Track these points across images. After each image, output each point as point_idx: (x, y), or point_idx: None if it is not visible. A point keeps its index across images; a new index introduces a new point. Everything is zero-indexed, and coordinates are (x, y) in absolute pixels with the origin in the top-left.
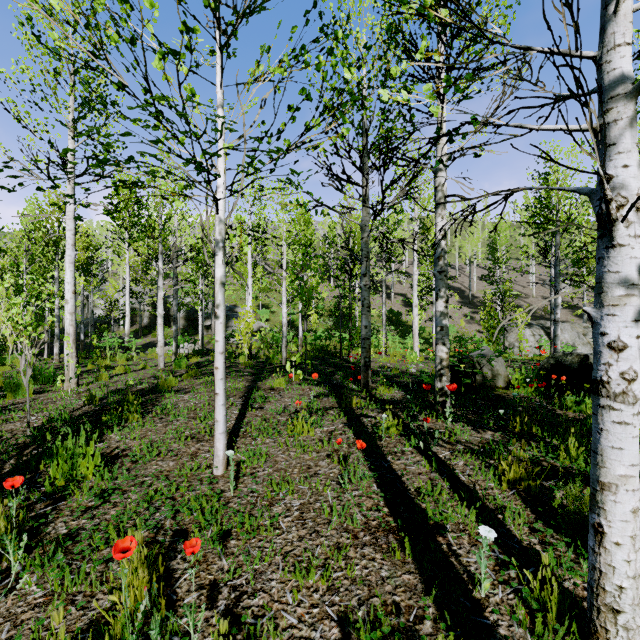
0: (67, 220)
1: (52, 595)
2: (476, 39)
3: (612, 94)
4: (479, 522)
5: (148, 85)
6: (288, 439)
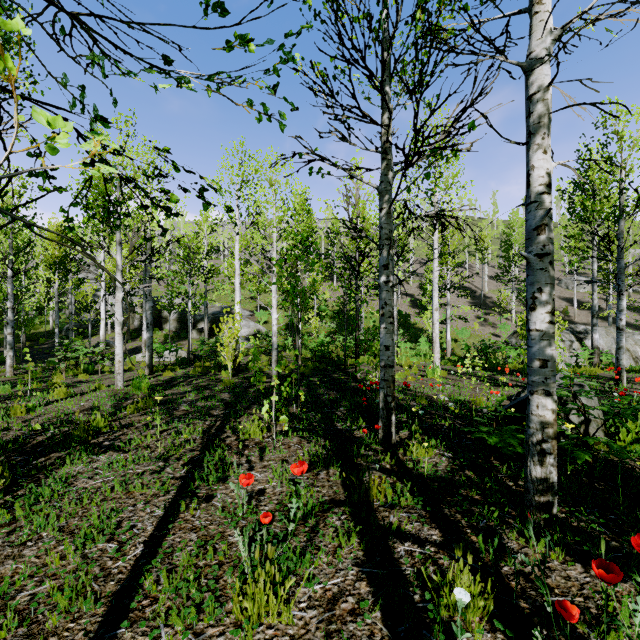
0: None
1: None
2: None
3: None
4: None
5: None
6: (231, 638)
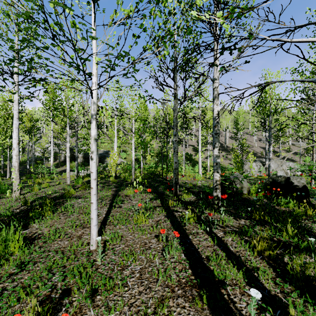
0: (14, 104)
1: None
2: None
3: None
4: (244, 278)
5: (45, 16)
6: (134, 226)
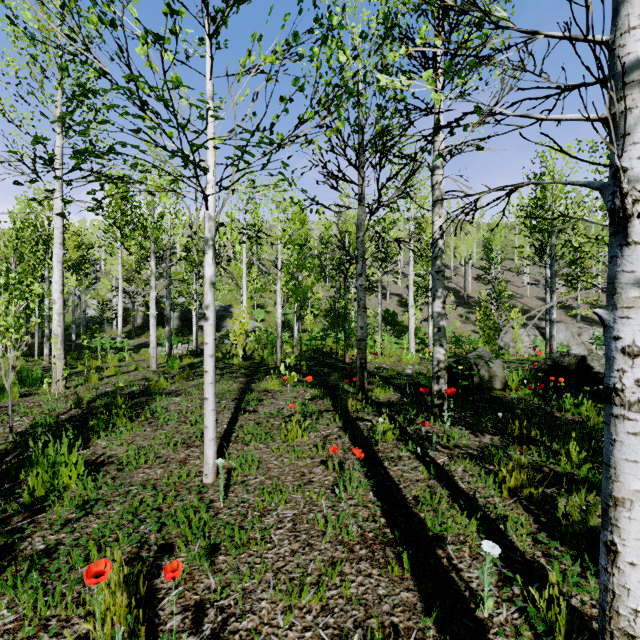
0: (55, 218)
1: (23, 620)
2: (479, 23)
3: (626, 80)
4: (480, 533)
5: (131, 72)
6: (281, 444)
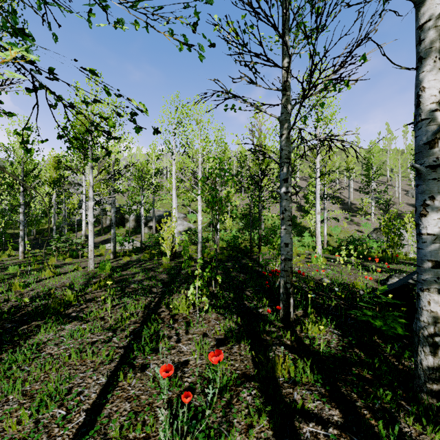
0: None
1: None
2: None
3: None
4: None
5: None
6: None
